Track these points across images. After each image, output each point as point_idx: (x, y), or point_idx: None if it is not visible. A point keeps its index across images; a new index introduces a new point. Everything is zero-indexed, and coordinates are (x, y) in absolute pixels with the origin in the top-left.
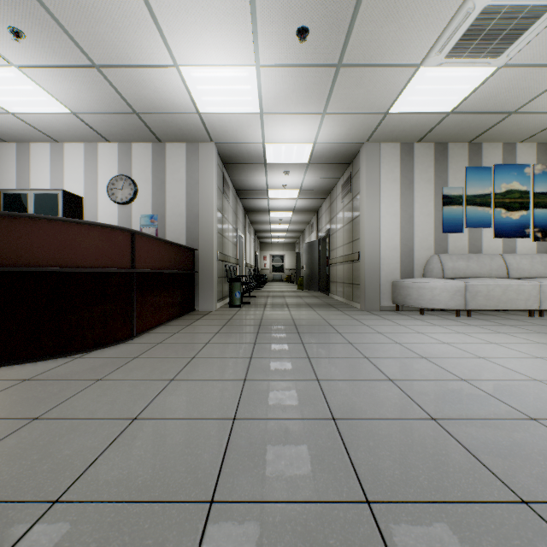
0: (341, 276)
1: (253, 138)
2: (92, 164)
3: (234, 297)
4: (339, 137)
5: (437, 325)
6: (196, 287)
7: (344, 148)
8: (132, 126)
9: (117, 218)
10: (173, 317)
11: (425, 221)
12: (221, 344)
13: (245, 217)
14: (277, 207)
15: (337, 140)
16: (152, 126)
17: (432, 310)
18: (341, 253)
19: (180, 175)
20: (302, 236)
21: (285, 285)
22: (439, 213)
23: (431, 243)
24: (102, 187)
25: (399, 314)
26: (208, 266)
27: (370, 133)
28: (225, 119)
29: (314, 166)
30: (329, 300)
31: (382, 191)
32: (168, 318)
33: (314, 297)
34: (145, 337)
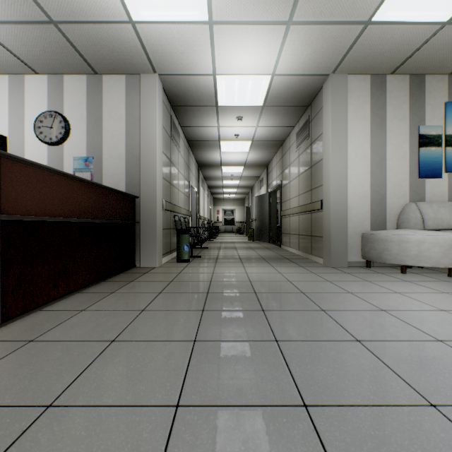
0: (296, 227)
1: (202, 66)
2: (18, 99)
3: (182, 250)
4: (302, 65)
5: (445, 292)
6: (137, 240)
7: (306, 83)
8: (56, 47)
9: (46, 161)
10: (98, 279)
11: (398, 165)
12: (134, 346)
13: (199, 171)
14: (229, 161)
15: (299, 71)
16: (79, 45)
17: (408, 267)
18: (296, 204)
19: (119, 112)
20: (251, 191)
21: (236, 236)
22: (415, 155)
23: (405, 189)
24: (29, 125)
25: (374, 272)
26: (151, 215)
27: (339, 59)
28: (166, 33)
29: (269, 109)
30: (283, 252)
31: (350, 130)
32: (88, 282)
33: (266, 248)
34: (24, 322)
